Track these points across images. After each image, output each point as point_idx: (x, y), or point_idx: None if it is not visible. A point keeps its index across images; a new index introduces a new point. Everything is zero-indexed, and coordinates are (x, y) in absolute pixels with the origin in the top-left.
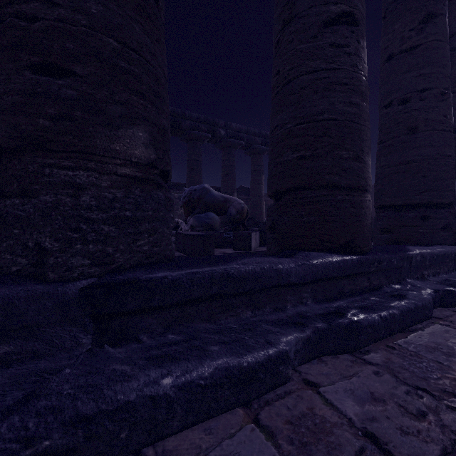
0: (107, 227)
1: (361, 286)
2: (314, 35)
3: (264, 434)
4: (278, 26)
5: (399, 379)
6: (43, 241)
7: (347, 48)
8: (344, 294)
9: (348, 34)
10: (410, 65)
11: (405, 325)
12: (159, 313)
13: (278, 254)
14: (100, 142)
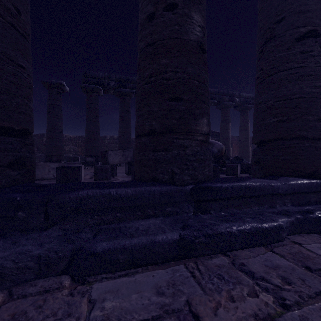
0: (195, 163)
1: None
2: (288, 48)
3: (278, 255)
4: (261, 41)
5: None
6: (174, 169)
7: (312, 53)
8: (311, 203)
9: (312, 44)
10: None
11: None
12: (218, 202)
13: (266, 178)
14: (193, 127)
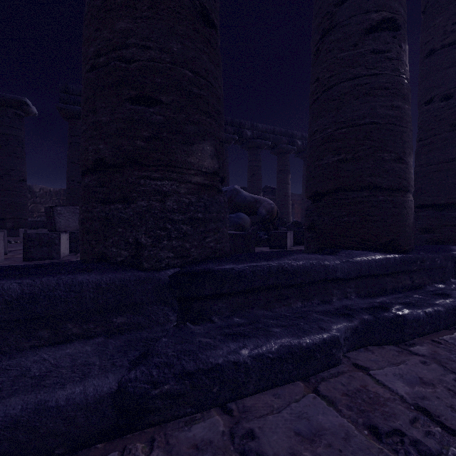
0: (185, 227)
1: (403, 284)
2: (355, 44)
3: (325, 401)
4: (317, 35)
5: (447, 368)
6: (140, 237)
7: (388, 54)
8: (386, 291)
9: (389, 40)
10: (454, 59)
11: (450, 322)
12: (227, 299)
13: (321, 252)
14: (180, 157)
